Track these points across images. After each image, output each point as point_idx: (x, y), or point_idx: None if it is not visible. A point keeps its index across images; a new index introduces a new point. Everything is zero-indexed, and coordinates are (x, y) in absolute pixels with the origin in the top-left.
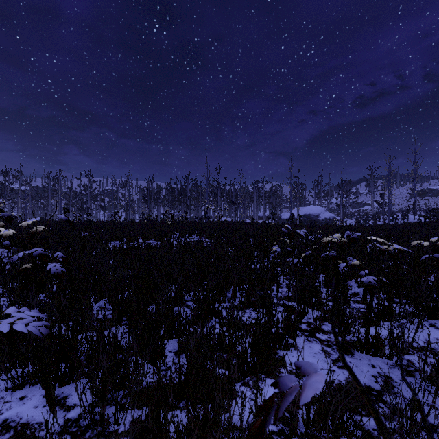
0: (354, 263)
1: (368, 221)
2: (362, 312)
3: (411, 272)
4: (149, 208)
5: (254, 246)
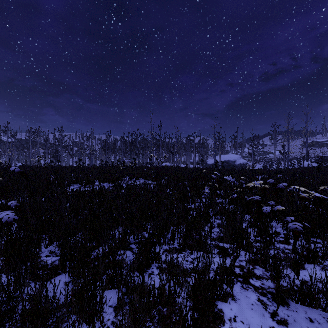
0: (277, 208)
1: (272, 166)
2: (287, 253)
3: (324, 215)
4: (108, 156)
5: (188, 188)
